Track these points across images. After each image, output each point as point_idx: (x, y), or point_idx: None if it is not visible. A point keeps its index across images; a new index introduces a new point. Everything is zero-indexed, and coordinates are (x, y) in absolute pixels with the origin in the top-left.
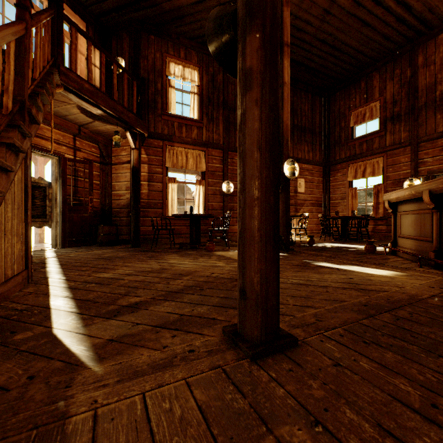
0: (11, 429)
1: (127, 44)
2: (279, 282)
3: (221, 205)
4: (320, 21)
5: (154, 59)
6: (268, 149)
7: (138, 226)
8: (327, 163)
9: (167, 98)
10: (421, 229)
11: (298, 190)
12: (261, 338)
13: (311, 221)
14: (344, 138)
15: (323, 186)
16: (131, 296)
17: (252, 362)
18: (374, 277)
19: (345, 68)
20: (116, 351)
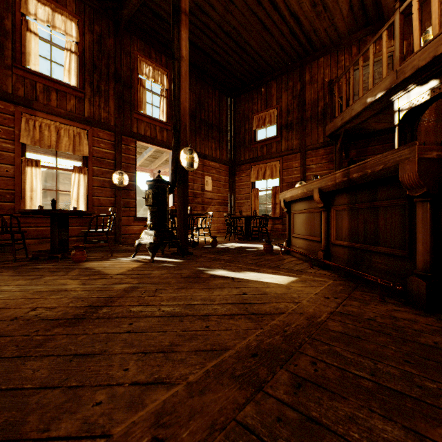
0: None
1: None
2: (143, 315)
3: (113, 200)
4: (223, 9)
5: None
6: None
7: None
8: (233, 163)
9: (22, 45)
10: (311, 228)
11: (206, 188)
12: None
13: (218, 221)
14: (248, 140)
15: (230, 186)
16: None
17: None
18: (270, 289)
19: (248, 71)
20: None
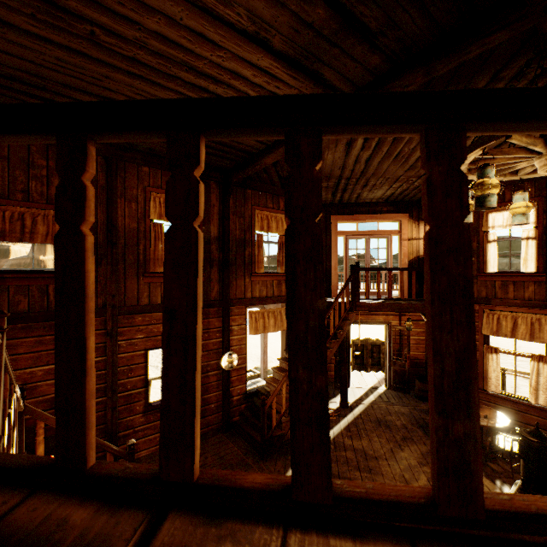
0: None
1: None
2: None
3: None
4: None
5: None
6: None
7: None
8: None
9: (483, 256)
10: None
11: None
12: None
13: None
14: None
15: None
16: None
17: None
18: None
19: None
20: None
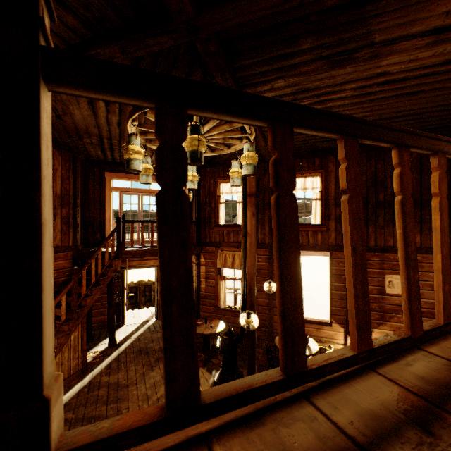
0: None
1: None
2: None
3: (267, 301)
4: None
5: (209, 186)
6: None
7: None
8: None
9: (218, 213)
10: None
11: (387, 291)
12: None
13: None
14: None
15: None
16: (73, 411)
17: None
18: None
19: None
20: None
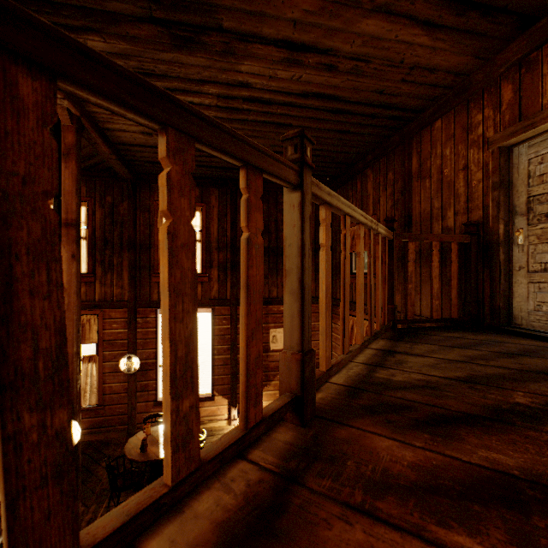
0: None
1: None
2: None
3: (127, 385)
4: None
5: None
6: None
7: None
8: None
9: None
10: None
11: (271, 347)
12: None
13: None
14: None
15: None
16: None
17: None
18: None
19: (320, 165)
20: None
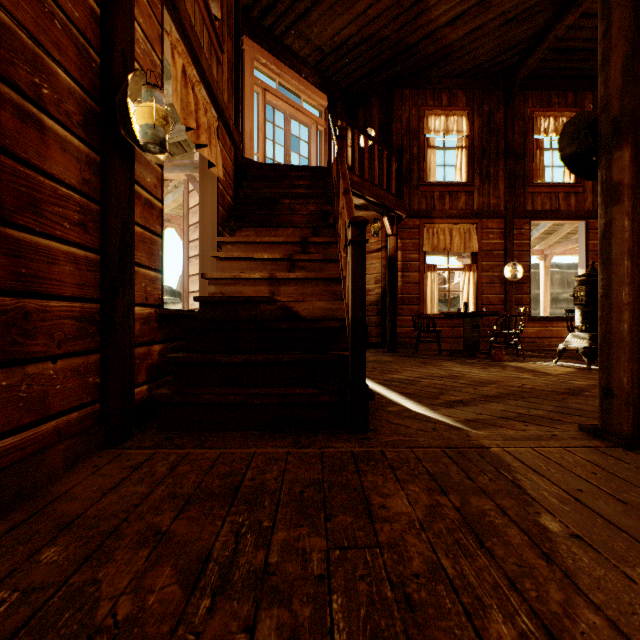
0: (456, 445)
1: (376, 110)
2: None
3: (502, 297)
4: None
5: (409, 119)
6: (639, 256)
7: (395, 327)
8: None
9: (424, 163)
10: None
11: None
12: (632, 433)
13: None
14: None
15: None
16: (448, 395)
17: (626, 450)
18: None
19: None
20: (481, 426)
